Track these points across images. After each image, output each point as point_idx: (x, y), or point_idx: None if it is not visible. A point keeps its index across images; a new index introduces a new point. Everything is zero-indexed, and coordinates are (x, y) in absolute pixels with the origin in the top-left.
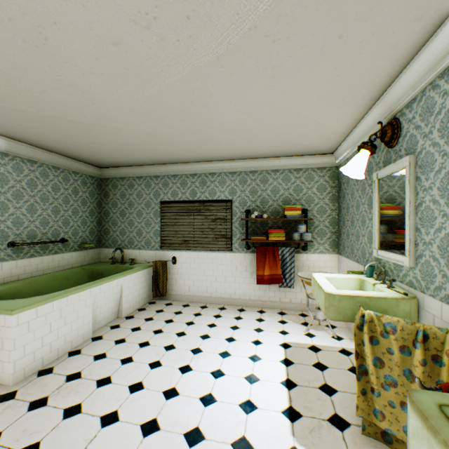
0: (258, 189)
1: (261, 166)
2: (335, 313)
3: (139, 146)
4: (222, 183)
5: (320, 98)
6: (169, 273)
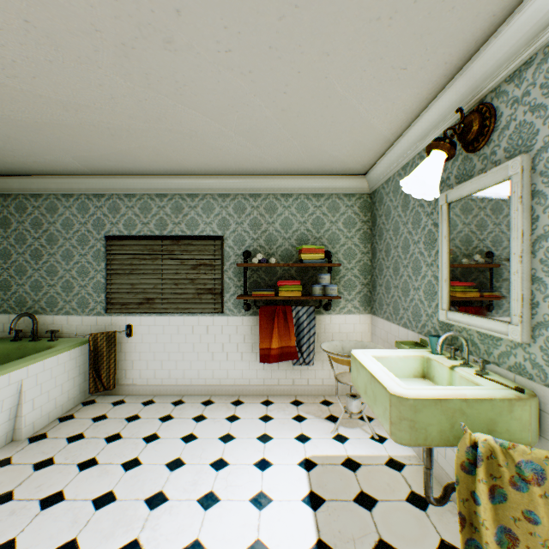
0: (262, 222)
1: (266, 187)
2: (411, 434)
3: (54, 132)
4: (208, 210)
5: (373, 57)
6: (121, 351)
